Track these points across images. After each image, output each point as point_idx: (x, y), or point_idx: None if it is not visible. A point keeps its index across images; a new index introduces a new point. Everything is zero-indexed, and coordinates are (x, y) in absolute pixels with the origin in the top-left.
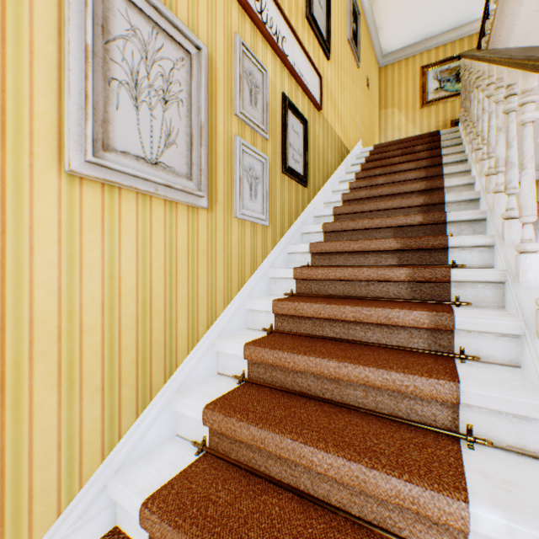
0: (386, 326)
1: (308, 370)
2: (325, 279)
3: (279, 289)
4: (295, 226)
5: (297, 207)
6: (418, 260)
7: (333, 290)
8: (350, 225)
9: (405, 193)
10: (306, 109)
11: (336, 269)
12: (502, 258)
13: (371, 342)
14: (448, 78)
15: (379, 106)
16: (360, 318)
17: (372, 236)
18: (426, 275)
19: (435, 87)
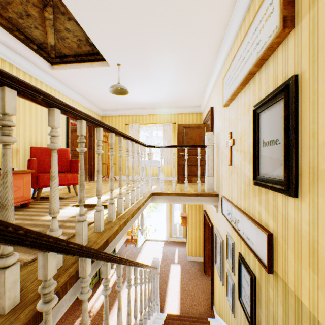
0: None
1: None
2: None
3: None
4: None
5: None
6: None
7: None
8: None
9: None
10: (257, 265)
11: None
12: None
13: None
14: None
15: None
16: None
17: None
18: None
19: None
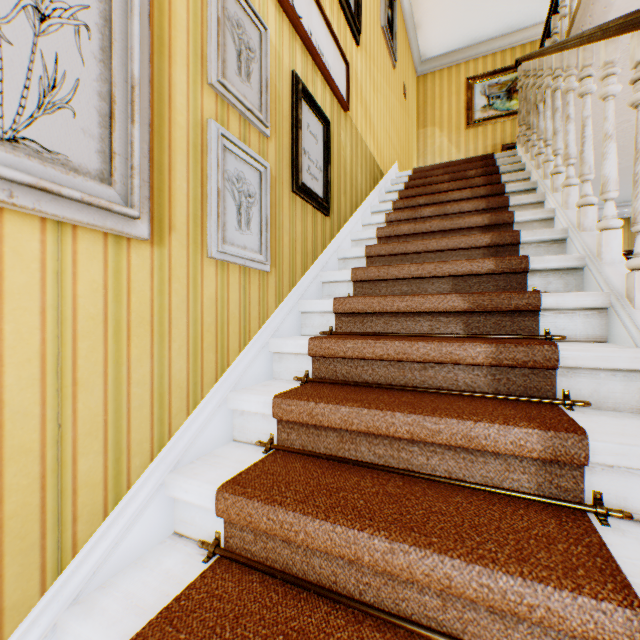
0: (465, 448)
1: (333, 551)
2: (358, 357)
3: (286, 370)
4: (312, 272)
5: (315, 244)
6: (494, 327)
7: (369, 374)
8: (391, 272)
9: (462, 229)
10: (327, 104)
11: (375, 342)
12: (634, 330)
13: (439, 475)
14: (498, 94)
15: (417, 124)
16: (420, 435)
17: (422, 288)
18: (519, 357)
19: (483, 104)
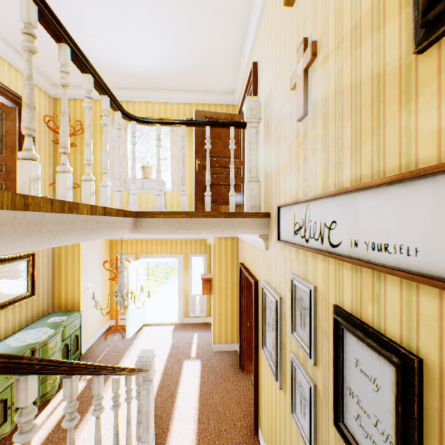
0: None
1: None
2: None
3: None
4: None
5: None
6: None
7: None
8: None
9: None
10: (427, 320)
11: None
12: None
13: None
14: None
15: None
16: None
17: None
18: None
19: None
